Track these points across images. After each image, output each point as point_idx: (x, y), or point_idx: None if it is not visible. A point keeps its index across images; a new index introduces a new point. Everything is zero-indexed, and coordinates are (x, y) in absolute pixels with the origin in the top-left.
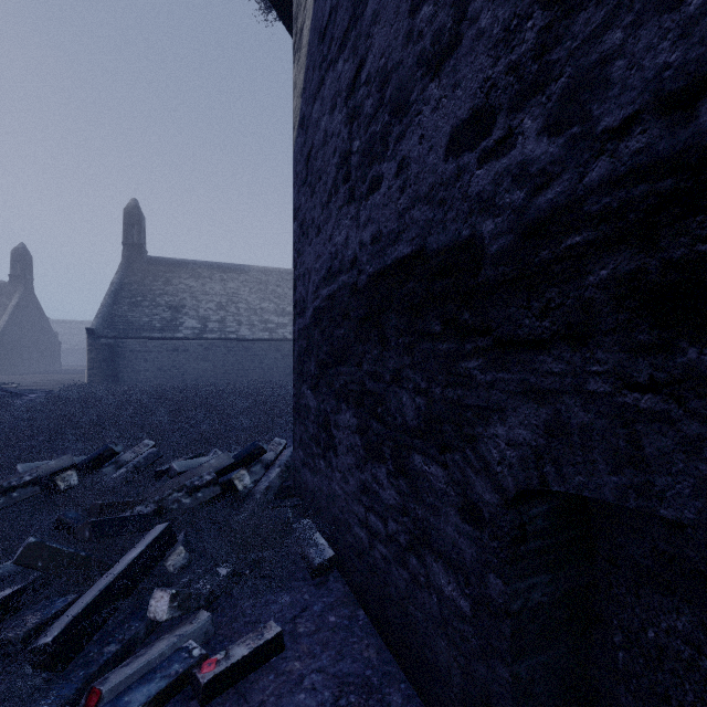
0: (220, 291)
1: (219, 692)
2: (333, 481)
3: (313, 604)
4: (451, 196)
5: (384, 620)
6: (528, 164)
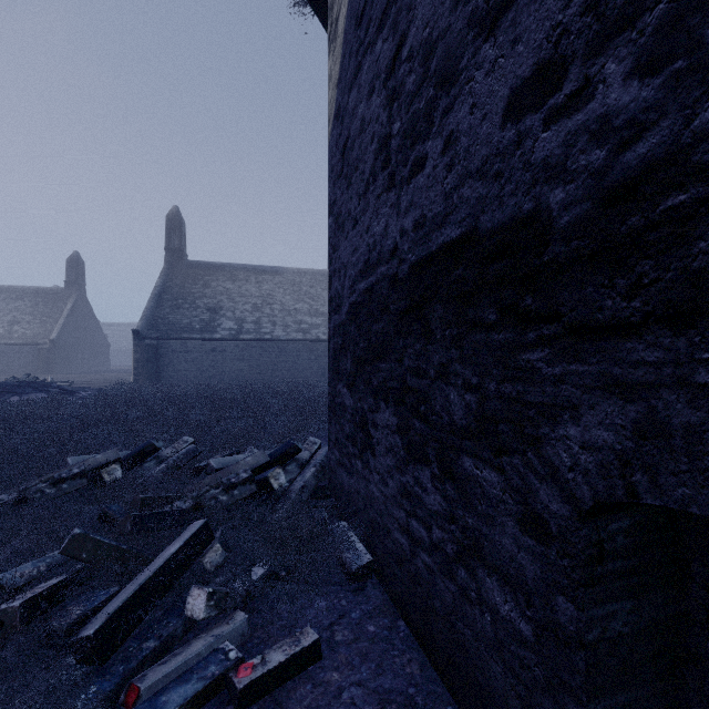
0: (255, 292)
1: (255, 698)
2: (370, 482)
3: (350, 611)
4: (509, 166)
5: (428, 634)
6: (611, 115)
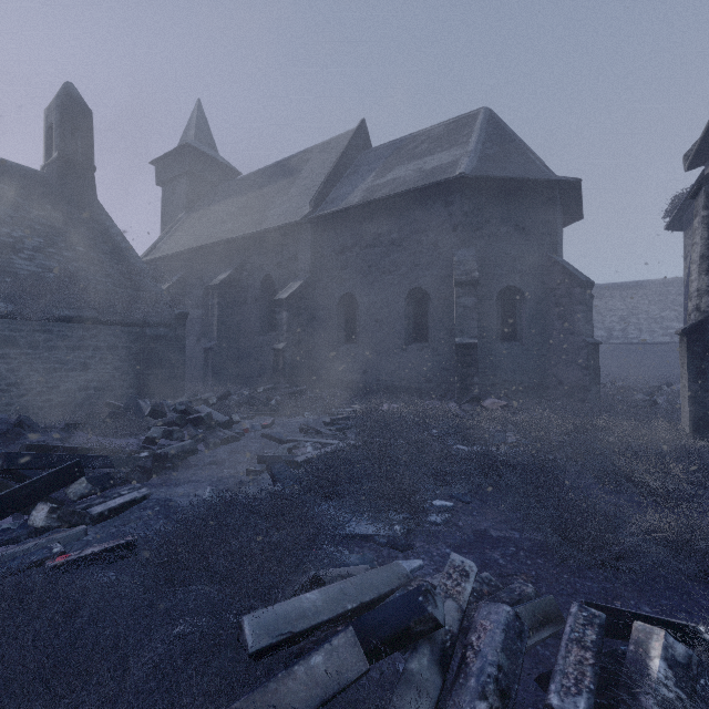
0: (620, 306)
1: None
2: None
3: None
4: None
5: None
6: None
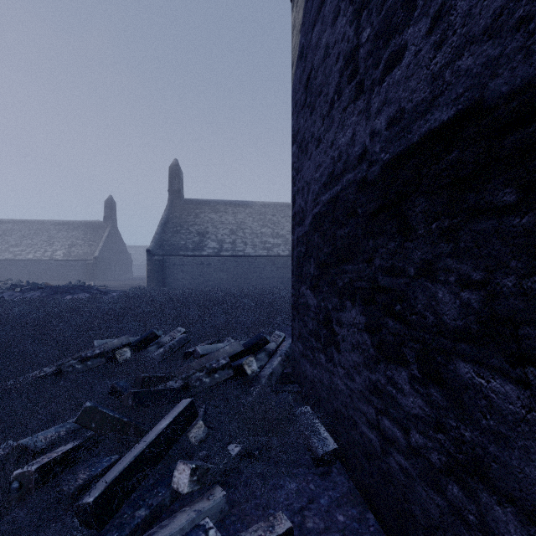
0: (232, 220)
1: None
2: (334, 375)
3: (319, 497)
4: None
5: None
6: None
